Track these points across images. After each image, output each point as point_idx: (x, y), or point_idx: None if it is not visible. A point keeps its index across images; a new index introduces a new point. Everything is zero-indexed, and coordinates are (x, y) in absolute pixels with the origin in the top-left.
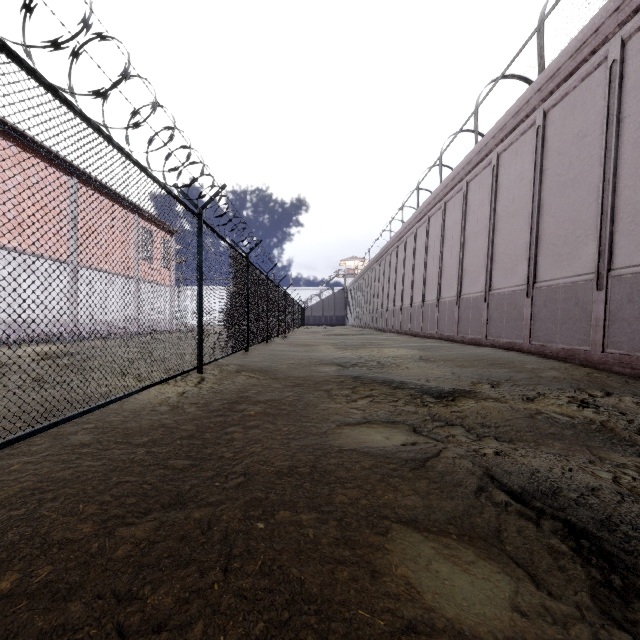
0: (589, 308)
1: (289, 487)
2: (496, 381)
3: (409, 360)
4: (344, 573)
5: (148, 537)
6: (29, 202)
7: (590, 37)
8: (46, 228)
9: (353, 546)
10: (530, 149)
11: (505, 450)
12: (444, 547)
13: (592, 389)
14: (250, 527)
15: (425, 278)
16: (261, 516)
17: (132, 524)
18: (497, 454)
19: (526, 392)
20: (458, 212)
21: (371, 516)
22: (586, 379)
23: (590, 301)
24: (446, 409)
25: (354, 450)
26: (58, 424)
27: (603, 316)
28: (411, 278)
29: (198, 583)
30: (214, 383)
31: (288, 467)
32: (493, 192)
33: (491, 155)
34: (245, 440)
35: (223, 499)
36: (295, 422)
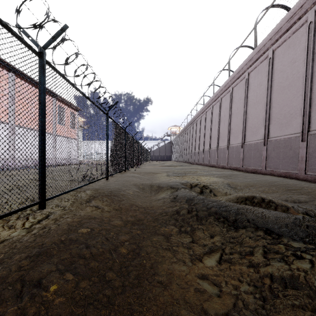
0: None
1: None
2: (309, 209)
3: (223, 186)
4: None
5: None
6: None
7: None
8: None
9: None
10: (302, 40)
11: None
12: None
13: None
14: None
15: (219, 133)
16: None
17: None
18: None
19: None
20: (242, 92)
21: None
22: None
23: None
24: None
25: None
26: None
27: None
28: (209, 134)
29: None
30: (53, 219)
31: None
32: (269, 75)
33: (267, 52)
34: None
35: None
36: None
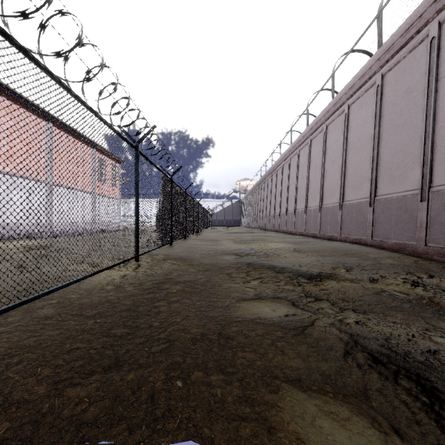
0: (415, 214)
1: (201, 352)
2: (349, 266)
3: (286, 251)
4: (246, 430)
5: (90, 397)
6: (18, 139)
7: (416, 21)
8: (30, 158)
9: (252, 404)
10: (372, 101)
11: (362, 320)
12: (324, 403)
13: (419, 272)
14: (171, 388)
15: (296, 193)
16: (179, 378)
17: (78, 385)
18: (357, 324)
19: (372, 275)
20: (320, 146)
21: (265, 376)
22: (414, 265)
23: (416, 209)
24: (315, 288)
25: (250, 321)
26: (27, 302)
27: (425, 220)
28: (286, 193)
29: (127, 441)
30: (147, 268)
31: (200, 335)
32: (345, 132)
33: (344, 106)
34: (169, 312)
35: (150, 362)
36: (205, 298)
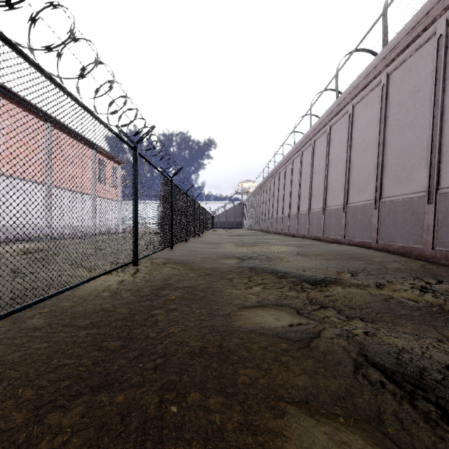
0: (422, 217)
1: (199, 369)
2: (354, 271)
3: (289, 255)
4: None
5: (73, 424)
6: (15, 140)
7: (422, 18)
8: (28, 159)
9: (255, 432)
10: (377, 101)
11: (372, 331)
12: (334, 431)
13: (427, 277)
14: (164, 413)
15: (299, 195)
16: (174, 401)
17: (62, 409)
18: (366, 335)
19: (378, 280)
20: (323, 148)
21: (269, 397)
22: (421, 270)
23: (423, 212)
24: (320, 294)
25: (252, 331)
26: (14, 312)
27: (433, 223)
28: (289, 195)
29: None
30: (146, 273)
31: (199, 348)
32: (349, 133)
33: (348, 106)
34: (166, 321)
35: (144, 381)
36: (206, 305)
